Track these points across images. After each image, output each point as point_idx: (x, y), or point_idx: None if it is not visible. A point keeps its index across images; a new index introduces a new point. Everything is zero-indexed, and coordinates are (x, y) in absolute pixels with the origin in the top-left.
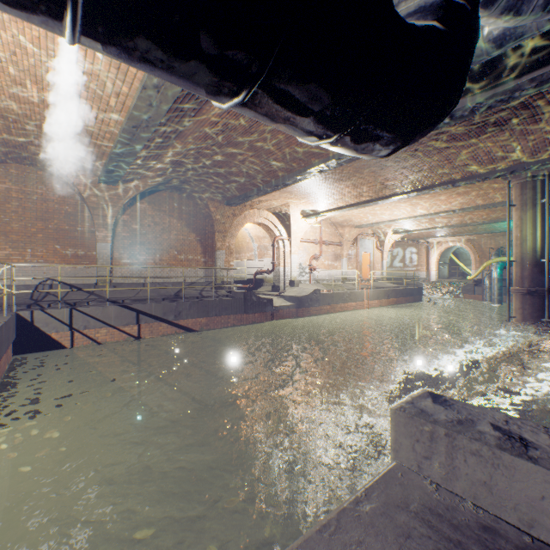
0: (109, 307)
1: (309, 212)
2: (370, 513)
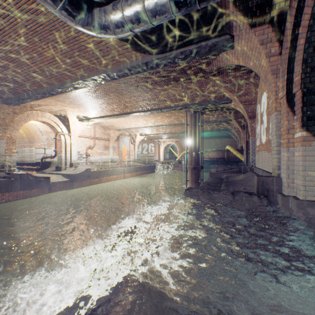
0: None
1: (83, 117)
2: None
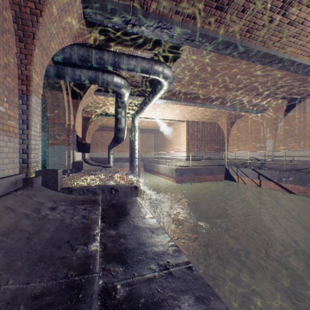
0: (247, 169)
1: None
2: None
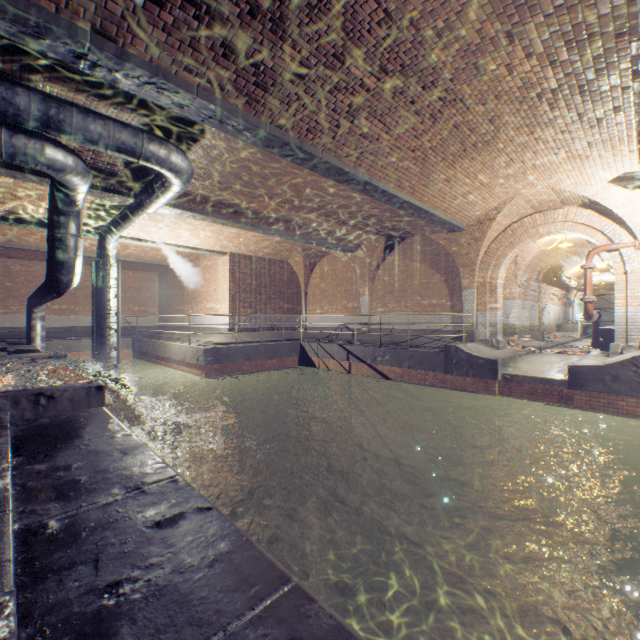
0: (333, 345)
1: (632, 180)
2: None
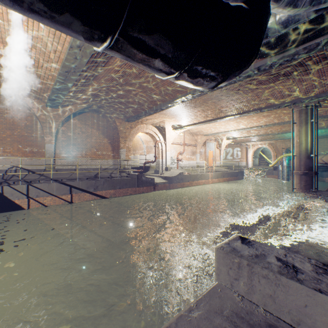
0: (52, 183)
1: (177, 126)
2: (198, 318)
